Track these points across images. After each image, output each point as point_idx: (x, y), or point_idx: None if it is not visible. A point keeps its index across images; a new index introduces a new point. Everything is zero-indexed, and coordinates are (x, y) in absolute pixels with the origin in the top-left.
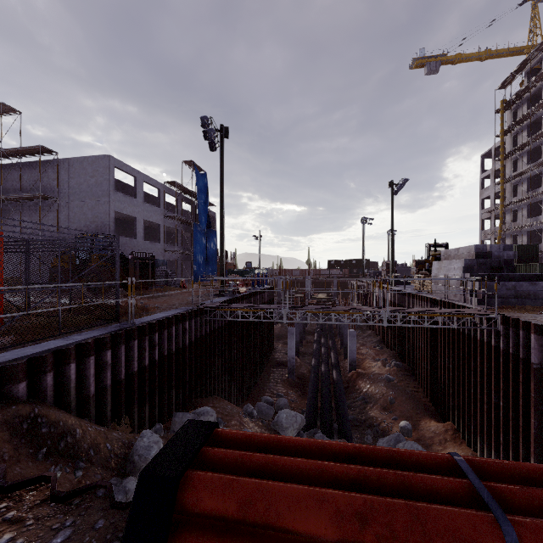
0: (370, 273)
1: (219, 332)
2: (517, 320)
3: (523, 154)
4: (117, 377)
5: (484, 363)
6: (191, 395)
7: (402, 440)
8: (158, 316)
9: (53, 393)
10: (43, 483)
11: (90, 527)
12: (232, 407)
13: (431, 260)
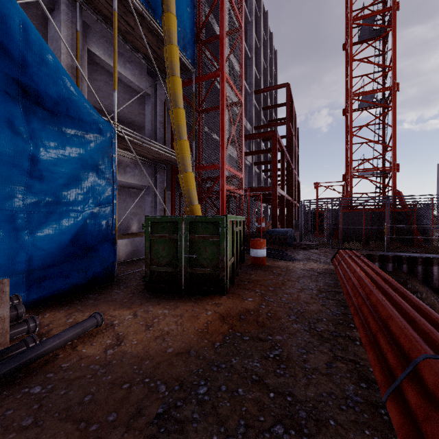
0: None
1: None
2: None
3: None
4: None
5: None
6: None
7: None
8: None
9: (421, 276)
10: None
11: None
12: None
13: None
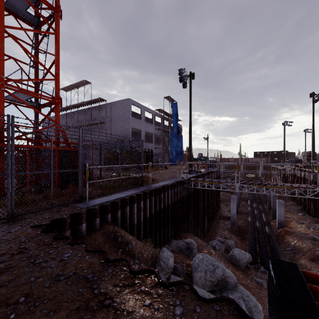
0: (291, 160)
1: (191, 195)
2: None
3: None
4: (145, 216)
5: None
6: (177, 230)
7: None
8: (161, 183)
9: (120, 221)
10: (150, 273)
11: (192, 309)
12: (200, 241)
13: None
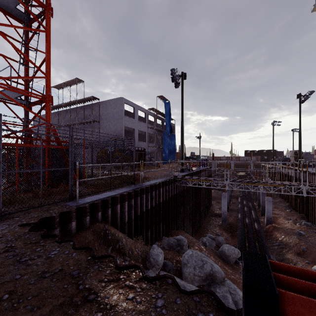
0: (279, 159)
1: (182, 192)
2: None
3: None
4: (136, 214)
5: None
6: (169, 228)
7: None
8: (153, 182)
9: (111, 218)
10: (136, 268)
11: (173, 301)
12: (191, 238)
13: None
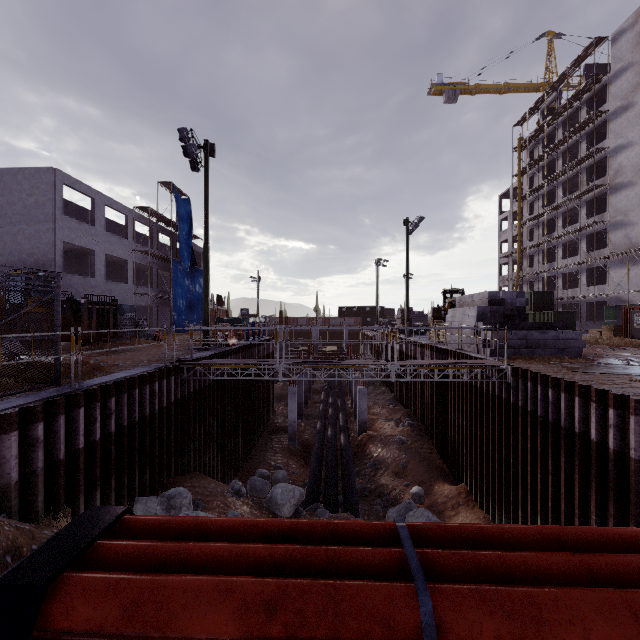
0: (384, 322)
1: (201, 394)
2: (525, 371)
3: (539, 197)
4: (53, 458)
5: (496, 418)
6: (162, 474)
7: (413, 508)
8: (116, 376)
9: None
10: None
11: None
12: (216, 485)
13: (447, 308)
